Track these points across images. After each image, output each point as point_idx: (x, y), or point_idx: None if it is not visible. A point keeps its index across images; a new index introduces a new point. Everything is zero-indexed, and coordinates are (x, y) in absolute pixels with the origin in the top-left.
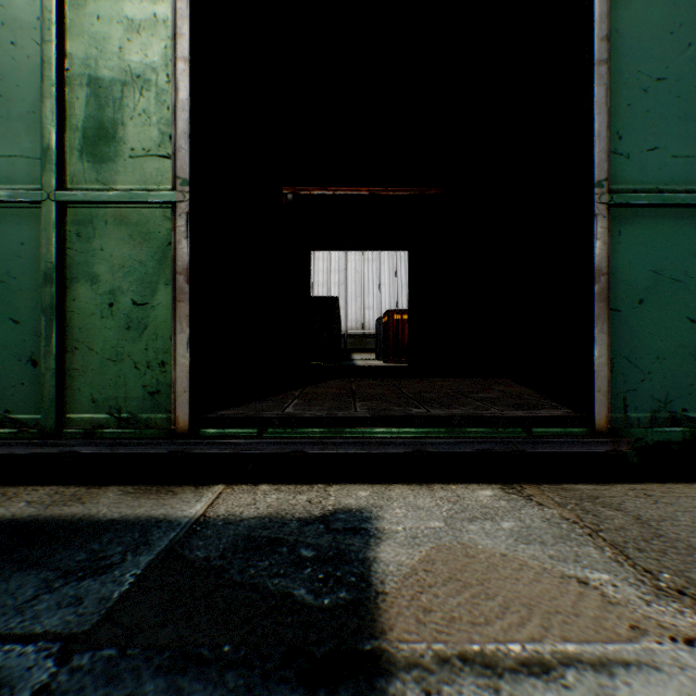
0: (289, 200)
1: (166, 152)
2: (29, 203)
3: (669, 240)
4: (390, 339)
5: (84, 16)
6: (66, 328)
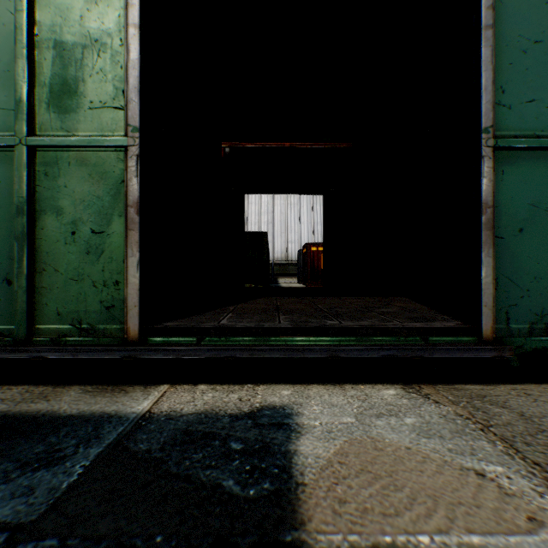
0: (227, 153)
1: (120, 104)
2: (5, 148)
3: (545, 178)
4: (308, 267)
5: None
6: (36, 253)
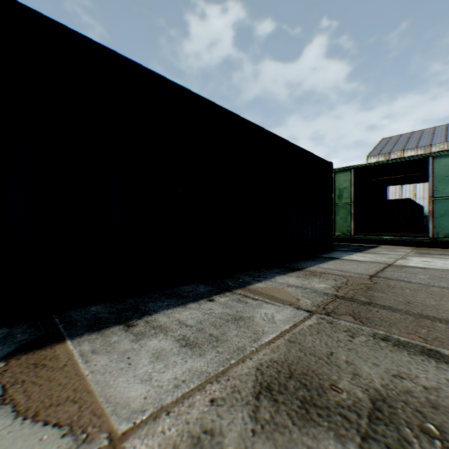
0: (373, 181)
1: (349, 197)
2: None
3: (448, 205)
4: None
5: (337, 180)
6: (335, 222)
